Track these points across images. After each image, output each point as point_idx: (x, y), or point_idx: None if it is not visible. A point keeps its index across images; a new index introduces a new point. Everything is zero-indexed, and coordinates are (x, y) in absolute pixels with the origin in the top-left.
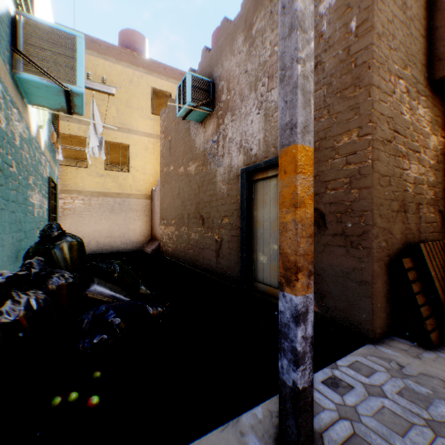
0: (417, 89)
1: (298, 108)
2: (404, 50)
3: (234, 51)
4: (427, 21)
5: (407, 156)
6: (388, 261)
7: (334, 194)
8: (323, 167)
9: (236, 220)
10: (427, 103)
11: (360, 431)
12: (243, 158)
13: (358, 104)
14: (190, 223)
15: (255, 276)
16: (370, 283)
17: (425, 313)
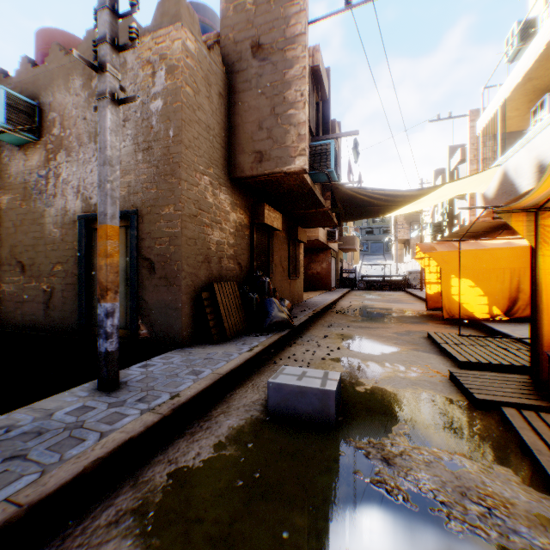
0: (220, 182)
1: (109, 206)
2: (209, 156)
3: (71, 89)
4: (229, 137)
5: (212, 226)
6: (195, 294)
7: (160, 248)
8: (153, 228)
9: (73, 267)
10: (229, 191)
11: (150, 376)
12: (81, 204)
13: (174, 189)
14: (1, 271)
15: (96, 322)
16: (180, 308)
17: (214, 324)
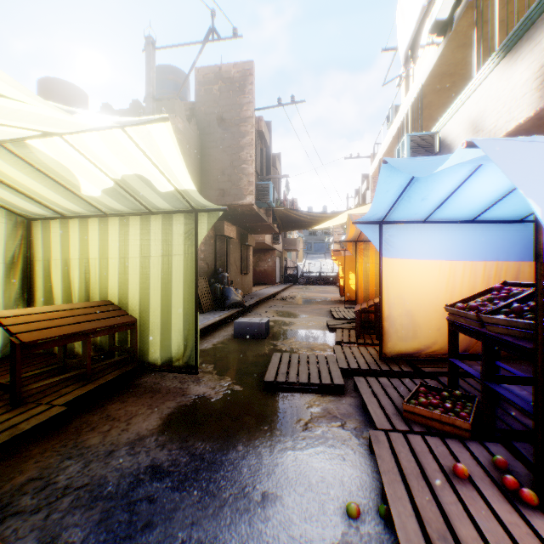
0: None
1: None
2: None
3: None
4: (201, 178)
5: None
6: None
7: None
8: None
9: None
10: None
11: None
12: None
13: None
14: None
15: None
16: None
17: None
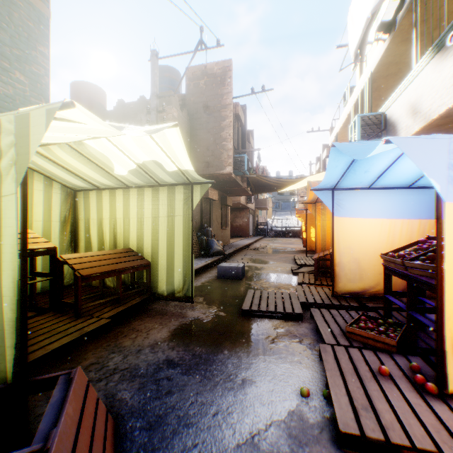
0: None
1: None
2: None
3: None
4: (191, 153)
5: None
6: None
7: None
8: None
9: None
10: None
11: None
12: None
13: None
14: None
15: None
16: None
17: None
